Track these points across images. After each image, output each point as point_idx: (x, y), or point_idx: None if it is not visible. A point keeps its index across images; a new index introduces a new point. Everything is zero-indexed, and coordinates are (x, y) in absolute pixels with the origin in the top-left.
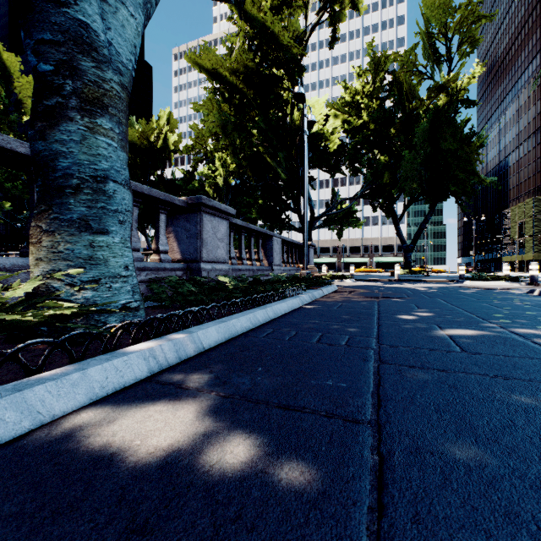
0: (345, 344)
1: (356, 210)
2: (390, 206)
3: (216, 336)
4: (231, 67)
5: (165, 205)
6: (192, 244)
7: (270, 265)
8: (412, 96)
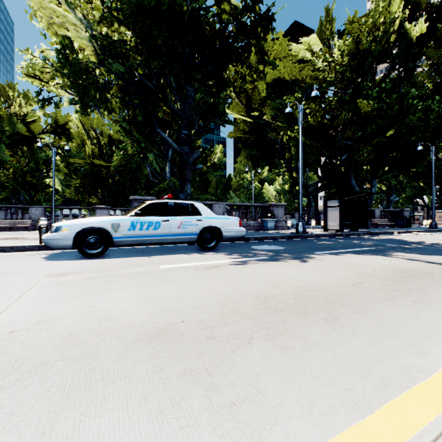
0: None
1: None
2: None
3: None
4: None
5: None
6: None
7: None
8: None
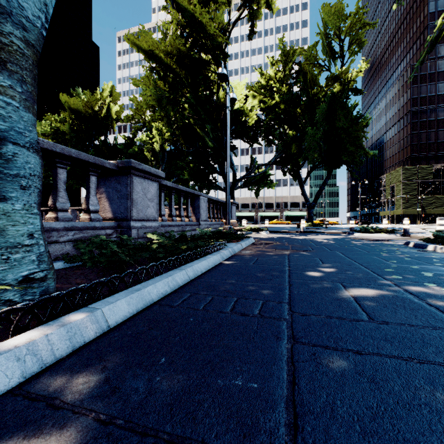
0: (258, 313)
1: (270, 174)
2: (296, 171)
3: (126, 308)
4: (165, 49)
5: (95, 168)
6: (122, 204)
7: (198, 220)
8: (313, 84)
